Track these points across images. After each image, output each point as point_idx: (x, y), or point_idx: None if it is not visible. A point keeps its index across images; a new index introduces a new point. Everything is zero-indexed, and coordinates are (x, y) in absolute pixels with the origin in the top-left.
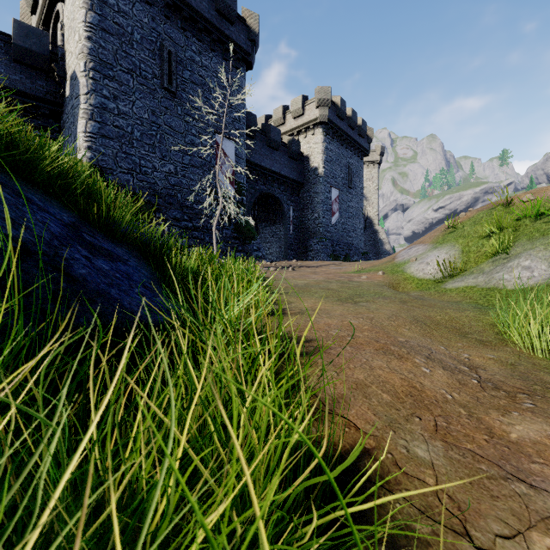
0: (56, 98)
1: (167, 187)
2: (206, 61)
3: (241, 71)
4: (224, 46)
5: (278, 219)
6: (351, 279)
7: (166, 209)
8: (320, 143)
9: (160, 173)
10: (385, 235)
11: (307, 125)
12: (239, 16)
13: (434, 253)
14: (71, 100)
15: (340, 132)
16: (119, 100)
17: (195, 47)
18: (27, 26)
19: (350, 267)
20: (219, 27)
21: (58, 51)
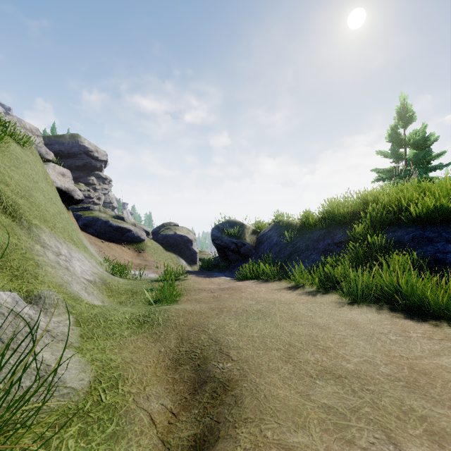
0: None
1: None
2: None
3: None
4: None
5: None
6: None
7: None
8: None
9: None
10: None
11: None
12: None
13: None
14: None
15: None
16: None
17: None
18: None
19: None
20: None
21: None
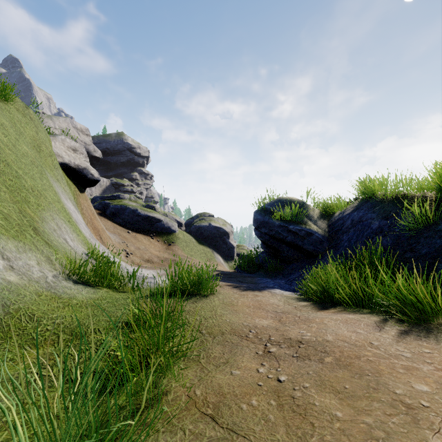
0: None
1: None
2: None
3: None
4: None
5: None
6: None
7: None
8: None
9: None
10: None
11: None
12: None
13: None
14: None
15: None
16: None
17: None
18: None
19: None
20: None
21: None
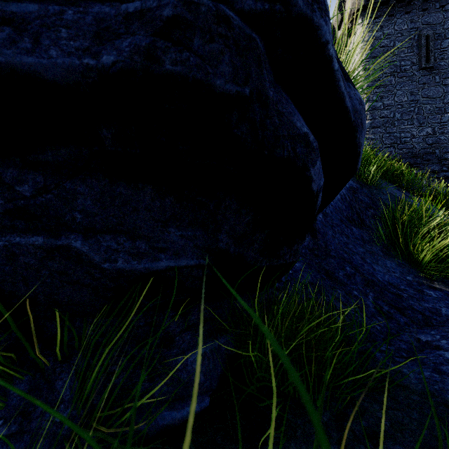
0: None
1: (424, 148)
2: None
3: None
4: None
5: None
6: None
7: (423, 165)
8: None
9: (417, 138)
10: None
11: None
12: None
13: None
14: None
15: None
16: (383, 98)
17: None
18: None
19: None
20: None
21: None
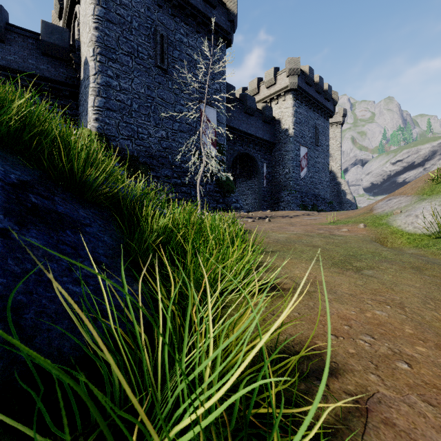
0: (74, 82)
1: (159, 150)
2: (192, 41)
3: (221, 49)
4: (207, 28)
5: (253, 175)
6: (332, 232)
7: (159, 168)
8: (290, 108)
9: (154, 138)
10: (347, 187)
11: (278, 92)
12: (220, 1)
13: (423, 205)
14: (84, 82)
15: (308, 97)
16: (120, 78)
17: (183, 30)
18: (52, 25)
19: (323, 218)
20: (203, 11)
21: (76, 43)
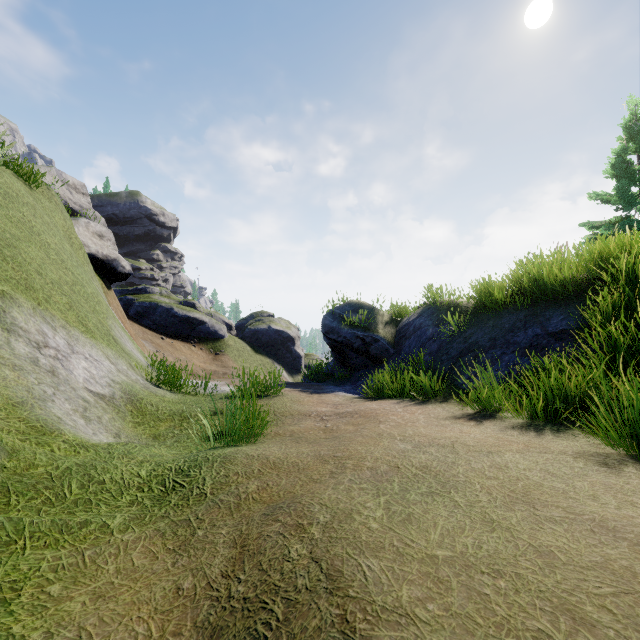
0: None
1: None
2: None
3: None
4: None
5: None
6: None
7: None
8: None
9: None
10: None
11: None
12: None
13: None
14: None
15: None
16: None
17: None
18: None
19: None
20: None
21: None
